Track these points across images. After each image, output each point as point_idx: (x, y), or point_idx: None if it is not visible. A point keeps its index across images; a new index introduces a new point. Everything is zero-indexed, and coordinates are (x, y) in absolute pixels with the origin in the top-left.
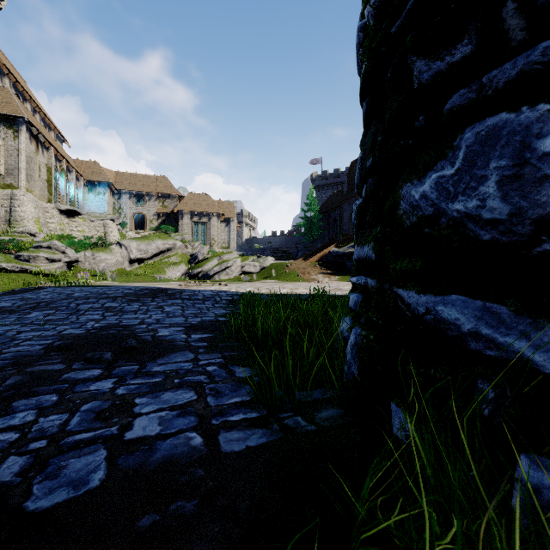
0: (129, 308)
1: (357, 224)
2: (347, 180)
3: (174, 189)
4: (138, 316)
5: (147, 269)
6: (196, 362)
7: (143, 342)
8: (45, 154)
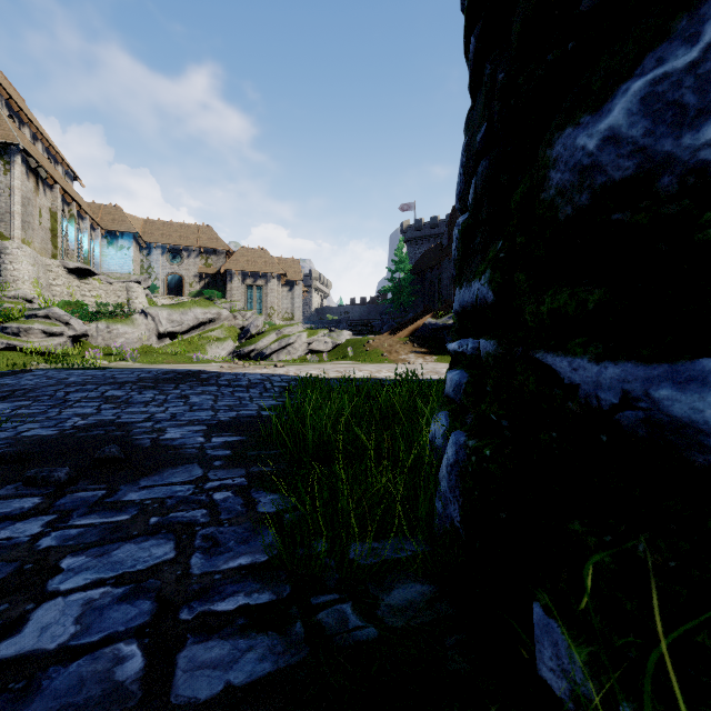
0: (139, 398)
1: (459, 257)
2: (448, 229)
3: (220, 242)
4: (149, 409)
5: (181, 346)
6: (201, 483)
7: (135, 449)
8: (47, 194)
